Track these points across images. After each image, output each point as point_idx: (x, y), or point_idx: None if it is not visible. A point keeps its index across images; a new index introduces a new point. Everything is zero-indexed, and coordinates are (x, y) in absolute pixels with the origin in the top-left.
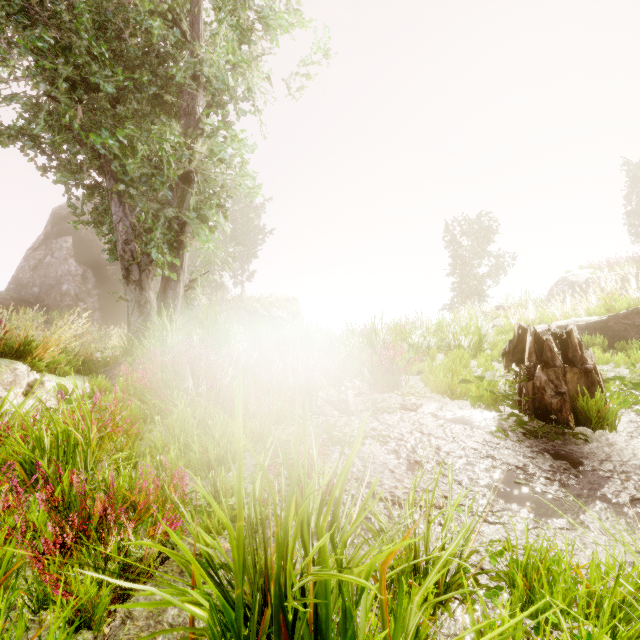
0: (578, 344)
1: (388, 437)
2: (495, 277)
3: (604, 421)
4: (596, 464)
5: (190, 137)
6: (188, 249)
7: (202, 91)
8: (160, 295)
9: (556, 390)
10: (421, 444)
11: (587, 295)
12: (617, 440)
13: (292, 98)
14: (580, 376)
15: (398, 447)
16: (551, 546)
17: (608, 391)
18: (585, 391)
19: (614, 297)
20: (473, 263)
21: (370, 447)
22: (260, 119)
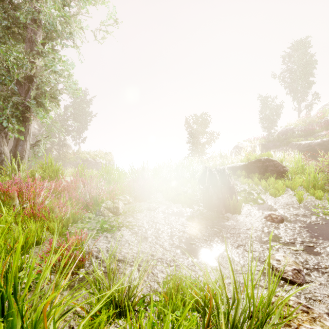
0: (227, 175)
1: (134, 225)
2: (208, 144)
3: (236, 210)
4: (228, 230)
5: (28, 55)
6: (33, 122)
7: (41, 29)
8: (13, 149)
9: (217, 197)
10: (151, 228)
11: (241, 153)
12: (240, 218)
13: (98, 42)
14: (227, 190)
15: (138, 230)
16: (195, 274)
17: (240, 196)
18: (229, 197)
19: (250, 154)
20: (199, 137)
21: (122, 232)
22: (78, 51)
